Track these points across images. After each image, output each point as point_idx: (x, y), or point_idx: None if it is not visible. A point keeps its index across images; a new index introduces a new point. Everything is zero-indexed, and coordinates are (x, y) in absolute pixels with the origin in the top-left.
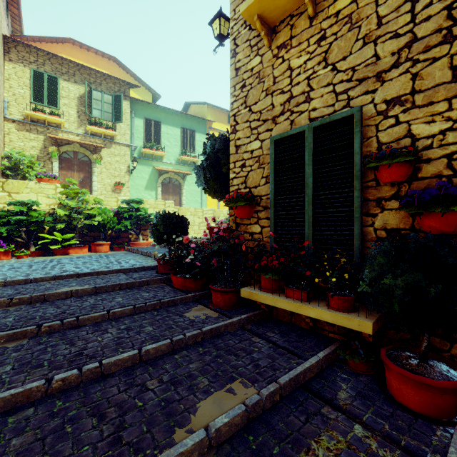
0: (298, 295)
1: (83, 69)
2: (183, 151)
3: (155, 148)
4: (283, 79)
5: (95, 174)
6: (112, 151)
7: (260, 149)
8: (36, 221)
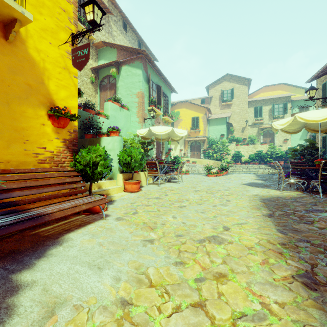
0: None
1: (271, 99)
2: None
3: None
4: None
5: (275, 137)
6: None
7: (321, 138)
8: (263, 155)
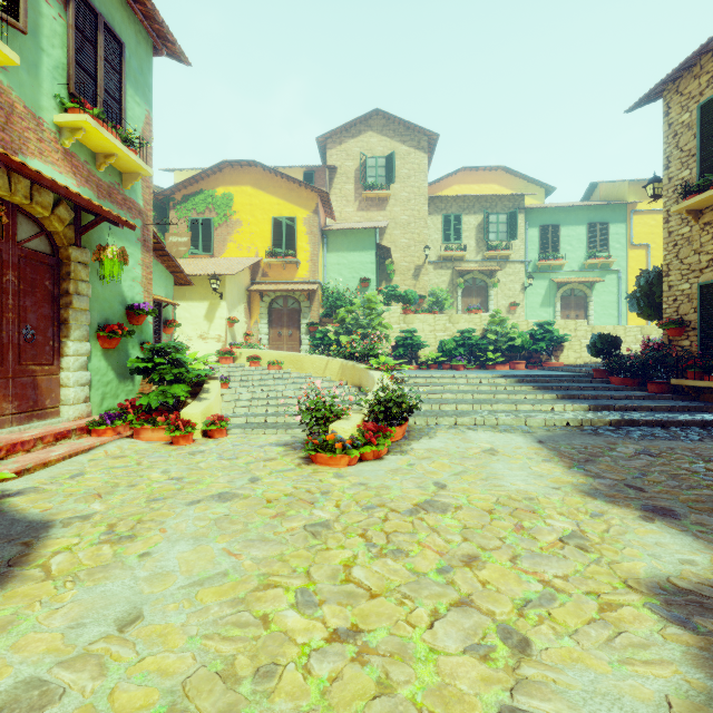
0: (712, 379)
1: (481, 198)
2: (590, 253)
3: (553, 257)
4: (708, 245)
5: (491, 298)
6: (506, 271)
7: (689, 289)
8: (477, 343)
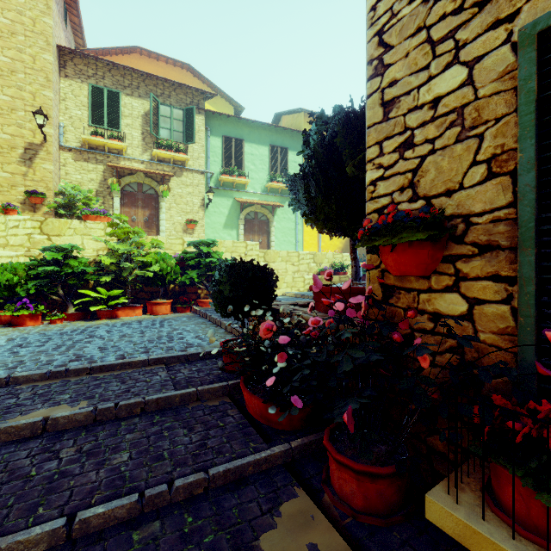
0: None
1: (149, 79)
2: (272, 176)
3: (236, 173)
4: None
5: (162, 210)
6: (183, 180)
7: (464, 87)
8: (74, 272)
